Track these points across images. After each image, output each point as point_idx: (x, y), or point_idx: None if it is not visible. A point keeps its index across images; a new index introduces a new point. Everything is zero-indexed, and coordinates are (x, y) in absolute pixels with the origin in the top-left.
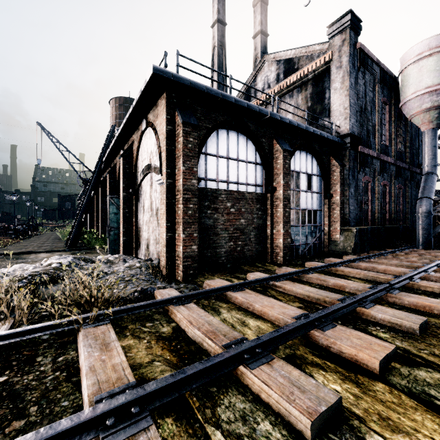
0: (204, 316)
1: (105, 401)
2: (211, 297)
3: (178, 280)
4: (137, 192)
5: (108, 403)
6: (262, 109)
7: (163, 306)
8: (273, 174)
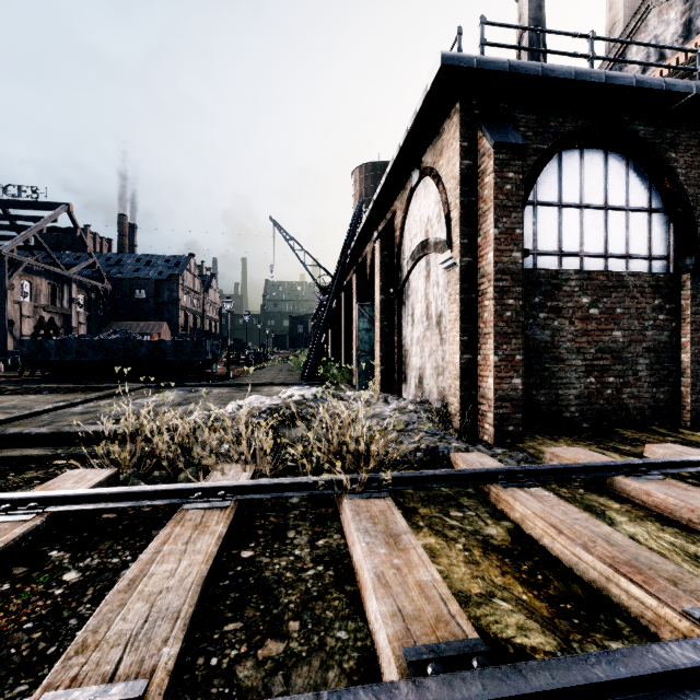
0: (584, 521)
1: (437, 676)
2: (570, 482)
3: (484, 441)
4: (401, 293)
5: (446, 683)
6: (674, 83)
7: (480, 484)
8: (699, 228)
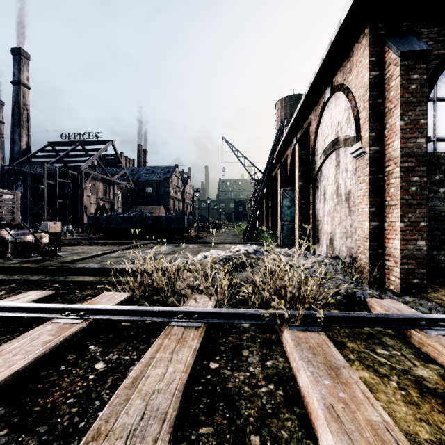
0: None
1: None
2: None
3: (390, 290)
4: (315, 180)
5: None
6: None
7: (402, 328)
8: None
